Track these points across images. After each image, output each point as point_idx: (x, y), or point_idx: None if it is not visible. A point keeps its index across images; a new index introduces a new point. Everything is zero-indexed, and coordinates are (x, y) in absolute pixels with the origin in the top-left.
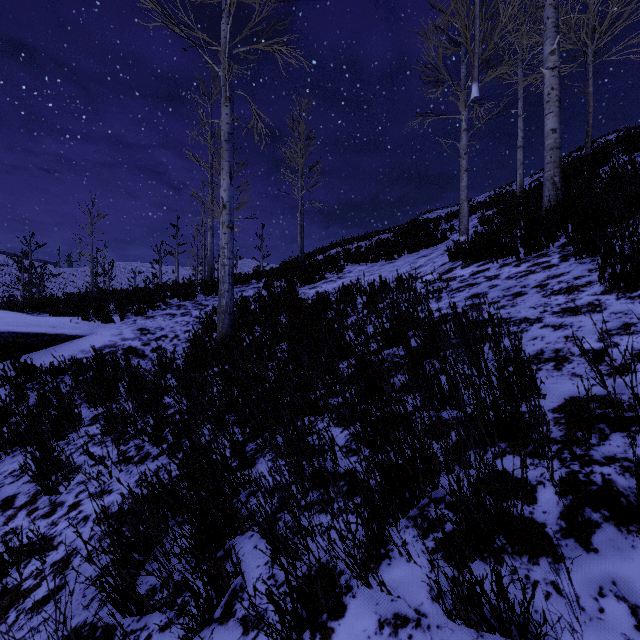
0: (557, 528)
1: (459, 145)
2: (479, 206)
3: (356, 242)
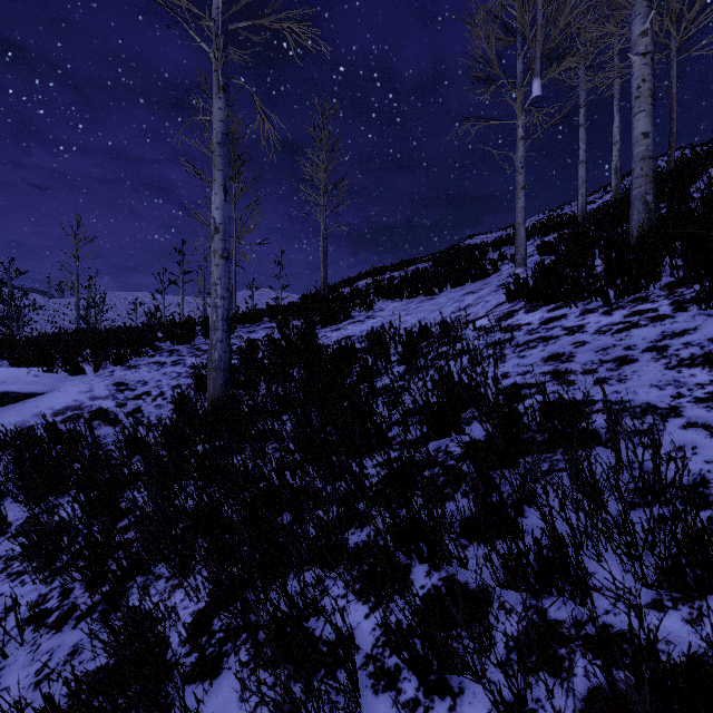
0: None
1: (515, 157)
2: (533, 231)
3: (389, 272)
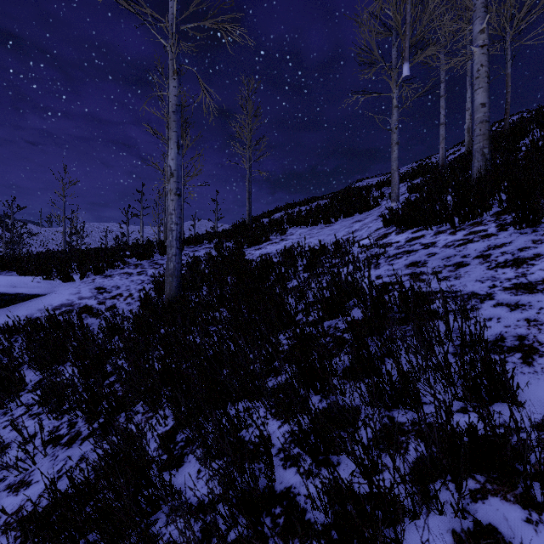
0: None
1: (390, 120)
2: (406, 176)
3: (298, 207)
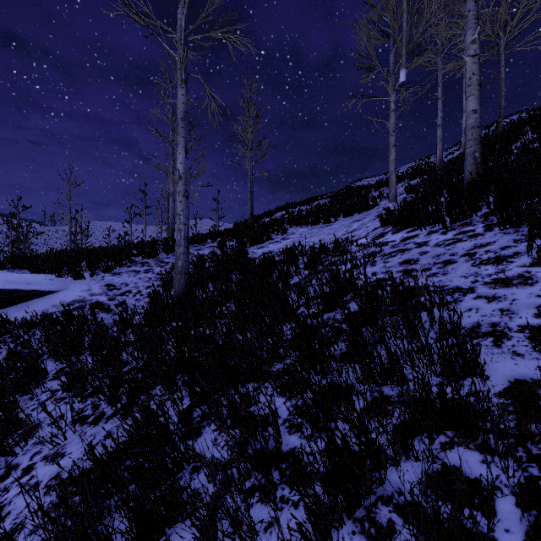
0: None
1: (388, 123)
2: (404, 176)
3: (298, 206)
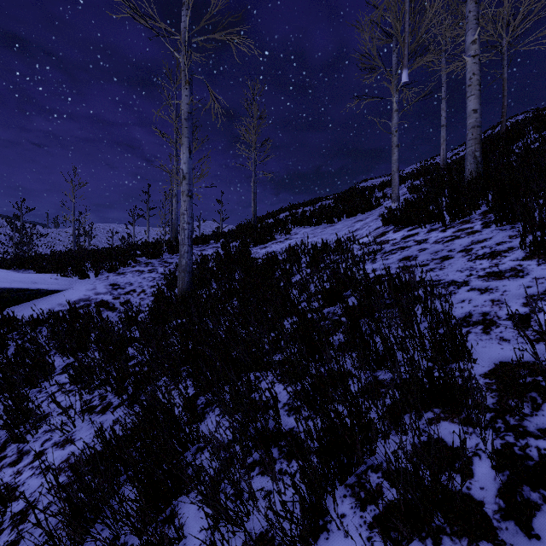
0: (496, 508)
1: (391, 124)
2: (408, 177)
3: (302, 207)
